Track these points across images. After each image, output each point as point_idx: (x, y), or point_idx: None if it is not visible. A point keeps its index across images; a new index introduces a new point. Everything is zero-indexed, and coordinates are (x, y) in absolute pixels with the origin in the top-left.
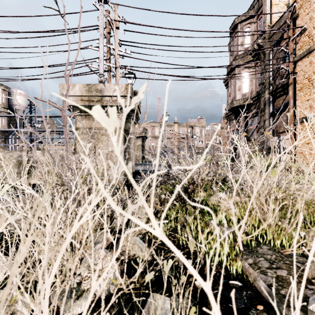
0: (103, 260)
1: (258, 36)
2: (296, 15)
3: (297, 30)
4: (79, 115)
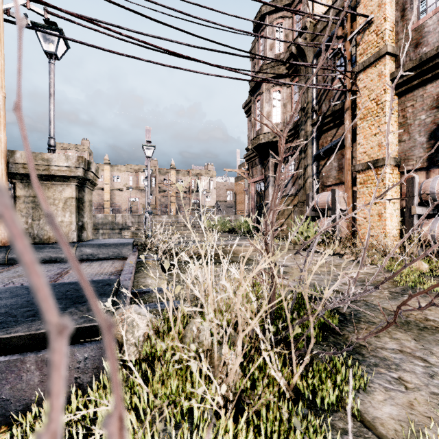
0: None
1: (295, 38)
2: (353, 3)
3: (357, 24)
4: None
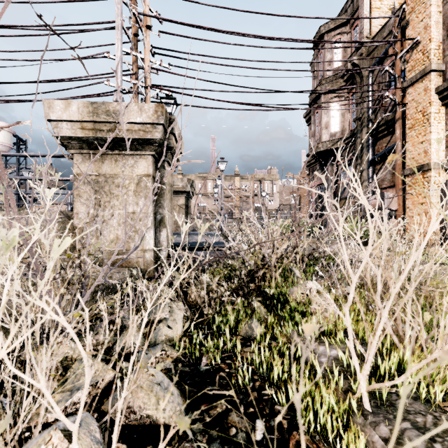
0: None
1: (353, 52)
2: (405, 22)
3: (406, 44)
4: (79, 154)
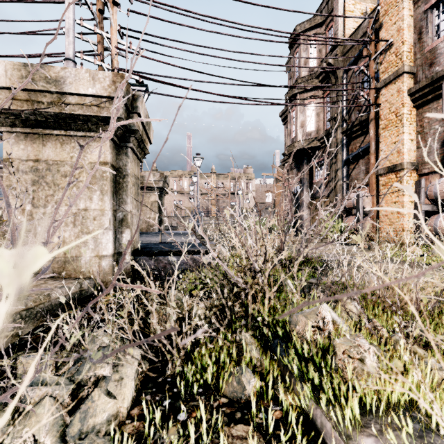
0: None
1: (327, 53)
2: (378, 25)
3: (380, 46)
4: (10, 133)
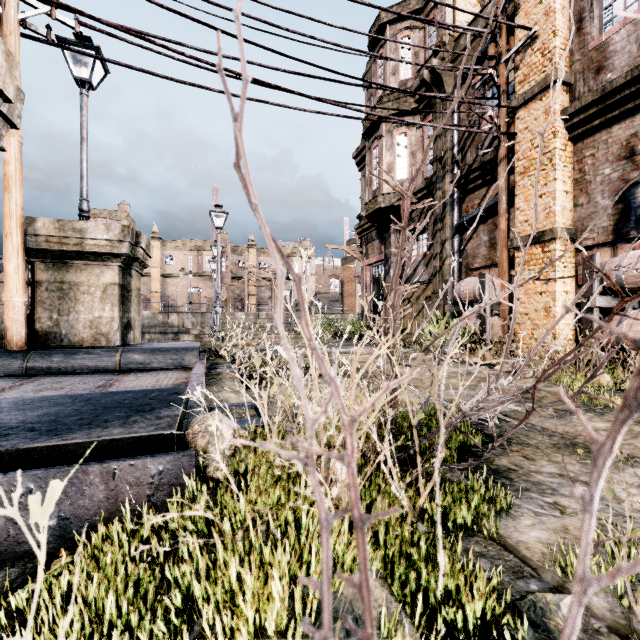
0: None
1: (428, 58)
2: (510, 9)
3: (516, 40)
4: None
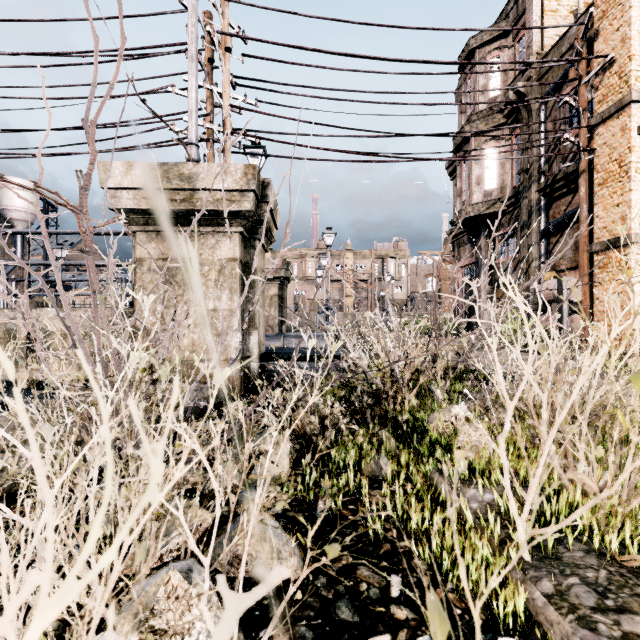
0: (176, 609)
1: (517, 75)
2: (593, 32)
3: (595, 63)
4: (143, 232)
